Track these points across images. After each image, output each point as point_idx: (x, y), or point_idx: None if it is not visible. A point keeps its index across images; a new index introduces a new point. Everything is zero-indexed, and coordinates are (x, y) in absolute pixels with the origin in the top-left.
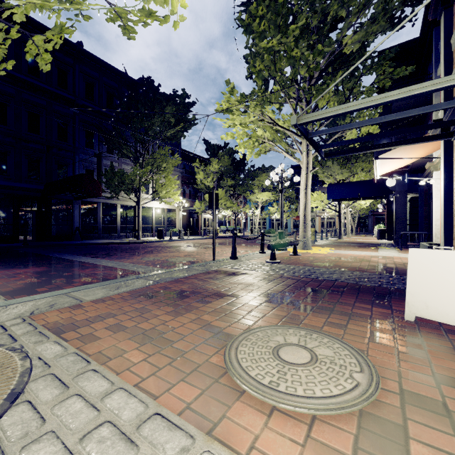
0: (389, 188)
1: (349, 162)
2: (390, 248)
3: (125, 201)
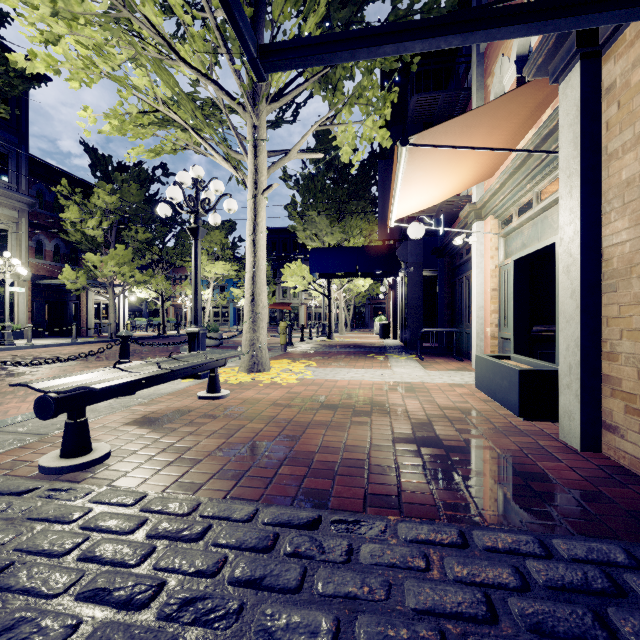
0: (400, 257)
1: (343, 220)
2: (405, 357)
3: None
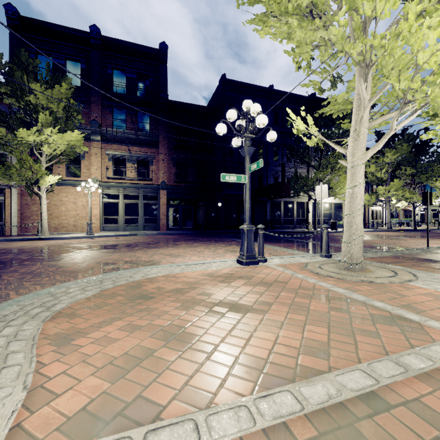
0: None
1: None
2: None
3: (299, 198)
